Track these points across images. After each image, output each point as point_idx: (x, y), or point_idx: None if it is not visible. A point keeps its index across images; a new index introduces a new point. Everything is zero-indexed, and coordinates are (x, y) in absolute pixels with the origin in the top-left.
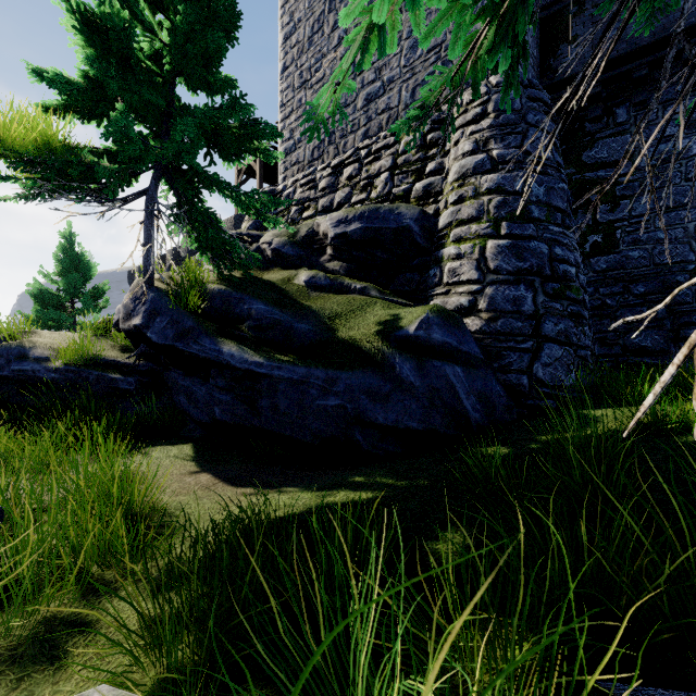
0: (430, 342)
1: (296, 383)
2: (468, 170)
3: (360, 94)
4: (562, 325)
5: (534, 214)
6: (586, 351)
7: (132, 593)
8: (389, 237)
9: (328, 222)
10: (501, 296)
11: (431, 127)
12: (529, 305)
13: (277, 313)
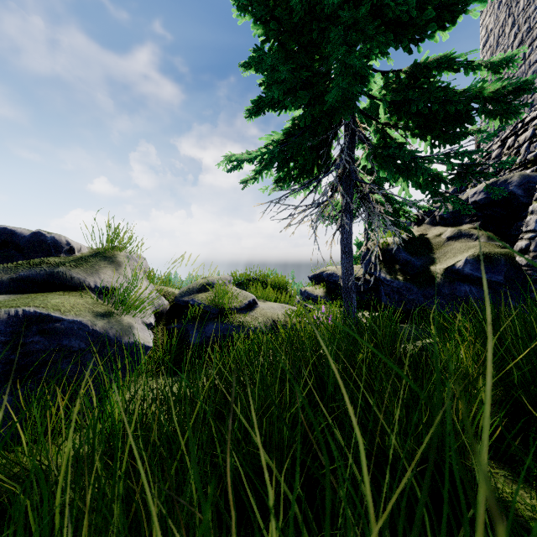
0: (464, 272)
1: (398, 289)
2: None
3: (527, 74)
4: None
5: None
6: None
7: None
8: (502, 200)
9: (469, 194)
10: None
11: None
12: None
13: (409, 258)
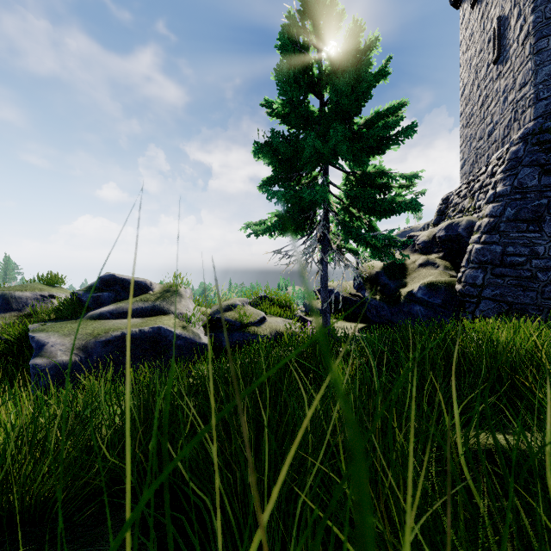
0: (417, 296)
1: (375, 306)
2: (485, 201)
3: (485, 131)
4: (498, 291)
5: (500, 229)
6: (526, 306)
7: None
8: (455, 238)
9: (437, 230)
10: (469, 275)
11: (495, 163)
12: (479, 280)
13: (387, 281)
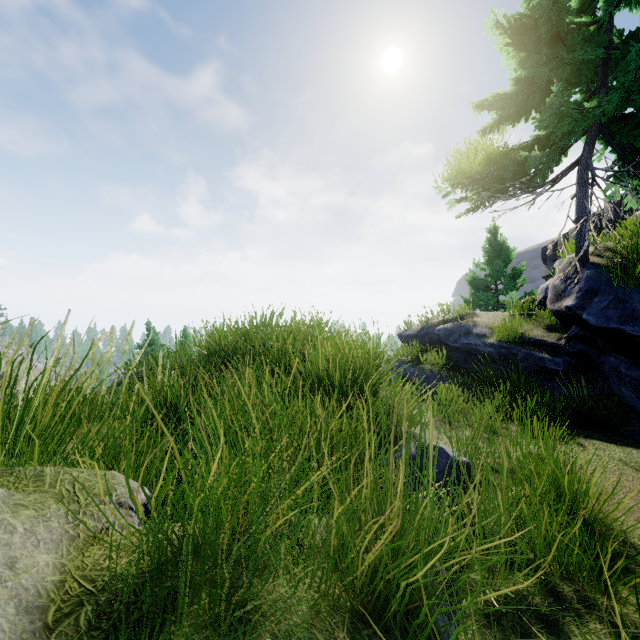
0: None
1: None
2: None
3: None
4: None
5: None
6: None
7: (601, 634)
8: None
9: None
10: None
11: None
12: None
13: None
